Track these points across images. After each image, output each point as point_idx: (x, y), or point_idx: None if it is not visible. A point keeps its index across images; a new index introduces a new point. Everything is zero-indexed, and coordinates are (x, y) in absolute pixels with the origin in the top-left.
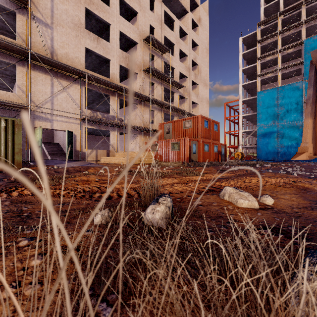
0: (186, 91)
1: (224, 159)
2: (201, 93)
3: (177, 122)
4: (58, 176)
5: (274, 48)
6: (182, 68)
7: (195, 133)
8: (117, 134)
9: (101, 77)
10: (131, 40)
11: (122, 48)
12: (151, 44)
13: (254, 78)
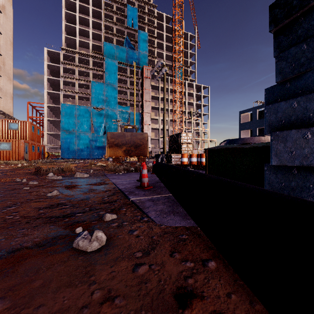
0: None
1: (43, 158)
2: (5, 87)
3: None
4: None
5: (73, 73)
6: None
7: (23, 135)
8: None
9: None
10: None
11: None
12: None
13: (57, 88)
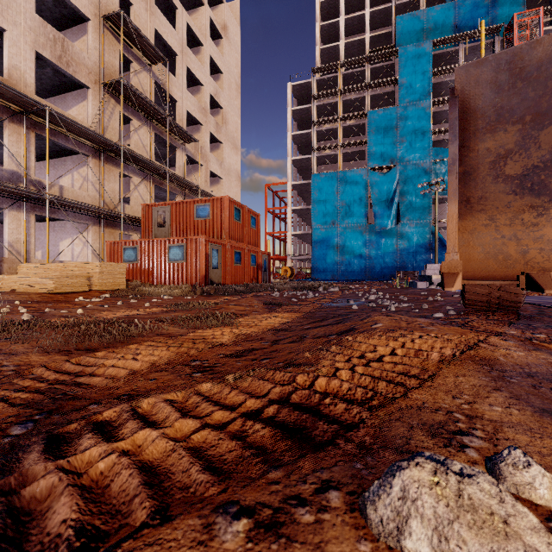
0: (200, 151)
1: (267, 279)
2: (227, 160)
3: (181, 205)
4: None
5: (333, 114)
6: (192, 105)
7: (217, 229)
8: (26, 220)
9: None
10: (70, 7)
11: (47, 19)
12: (125, 35)
13: (308, 153)
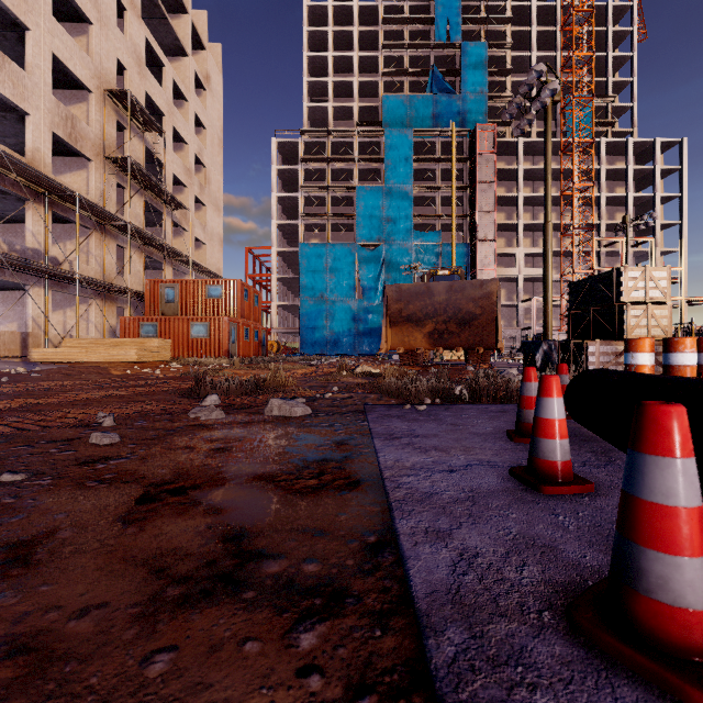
0: (185, 216)
1: (266, 353)
2: (210, 223)
3: (192, 284)
4: (157, 375)
5: (321, 179)
6: (178, 167)
7: (230, 309)
8: (46, 295)
9: (7, 152)
10: (71, 77)
11: None
12: (124, 105)
13: (294, 215)
